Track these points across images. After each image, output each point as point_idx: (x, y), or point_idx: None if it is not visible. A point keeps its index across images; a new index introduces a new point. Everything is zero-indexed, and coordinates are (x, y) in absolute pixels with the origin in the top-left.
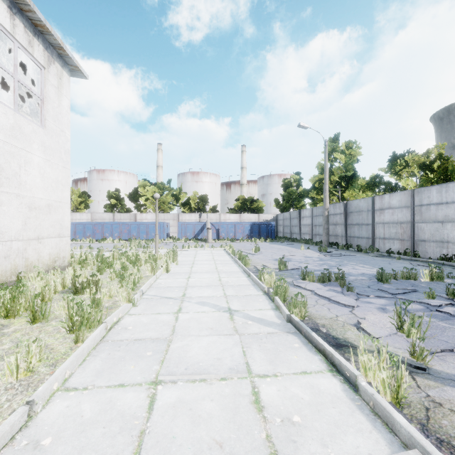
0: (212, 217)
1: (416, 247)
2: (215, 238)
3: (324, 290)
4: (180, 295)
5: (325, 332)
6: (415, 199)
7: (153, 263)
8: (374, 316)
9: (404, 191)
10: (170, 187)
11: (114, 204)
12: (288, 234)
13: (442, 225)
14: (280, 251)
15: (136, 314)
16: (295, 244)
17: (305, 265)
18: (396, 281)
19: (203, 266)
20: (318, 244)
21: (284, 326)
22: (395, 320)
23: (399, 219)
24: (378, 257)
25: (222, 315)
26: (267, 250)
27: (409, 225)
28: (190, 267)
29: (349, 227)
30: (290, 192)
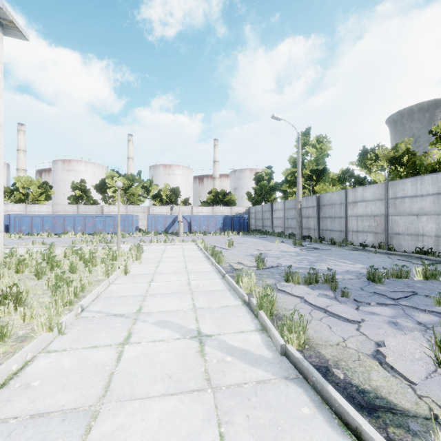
0: (184, 210)
1: (390, 240)
2: (186, 231)
3: (314, 295)
4: (134, 310)
5: (344, 378)
6: (389, 192)
7: (109, 263)
8: (394, 339)
9: (377, 184)
10: (141, 178)
11: (79, 195)
12: (260, 227)
13: (417, 217)
14: (254, 245)
15: (58, 350)
16: (268, 237)
17: (283, 261)
18: (389, 281)
19: (171, 265)
20: (291, 237)
21: (278, 365)
22: (433, 352)
23: (373, 212)
24: (354, 250)
25: (188, 345)
26: (241, 244)
27: (383, 218)
28: (155, 266)
29: (322, 220)
30: (262, 185)
